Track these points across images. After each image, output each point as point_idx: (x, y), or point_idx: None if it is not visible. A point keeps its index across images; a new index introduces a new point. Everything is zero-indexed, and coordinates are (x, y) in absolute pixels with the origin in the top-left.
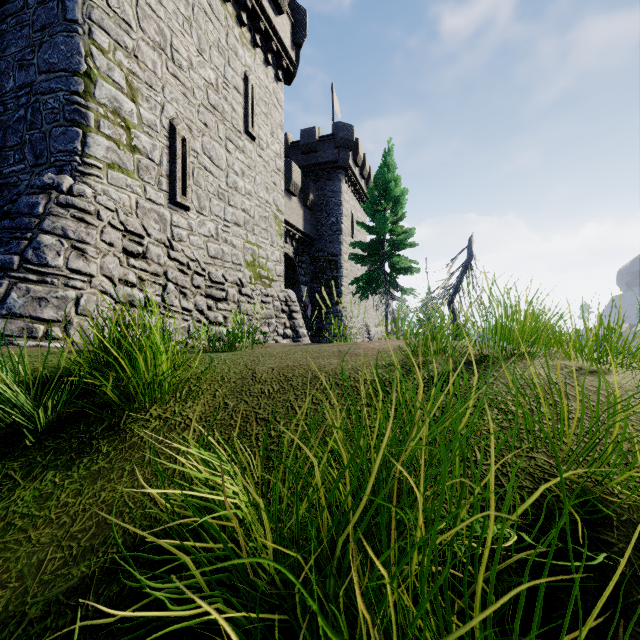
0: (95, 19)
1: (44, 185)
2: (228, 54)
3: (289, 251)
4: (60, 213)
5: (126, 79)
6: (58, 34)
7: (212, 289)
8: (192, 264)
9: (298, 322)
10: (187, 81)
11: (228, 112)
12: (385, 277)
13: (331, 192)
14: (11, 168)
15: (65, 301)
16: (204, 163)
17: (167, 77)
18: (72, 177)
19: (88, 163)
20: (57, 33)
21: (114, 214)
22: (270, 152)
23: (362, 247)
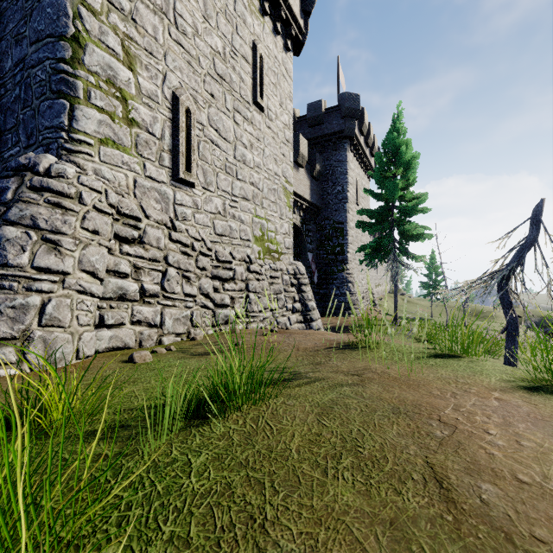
0: None
1: (18, 166)
2: (236, 21)
3: (296, 221)
4: (31, 198)
5: (122, 45)
6: None
7: (219, 269)
8: (197, 244)
9: (307, 295)
10: (192, 49)
11: (236, 82)
12: (394, 244)
13: (337, 162)
14: (9, 152)
15: (24, 310)
16: (210, 136)
17: (169, 44)
18: (58, 156)
19: (76, 139)
20: None
21: (102, 196)
22: (279, 123)
23: (370, 214)
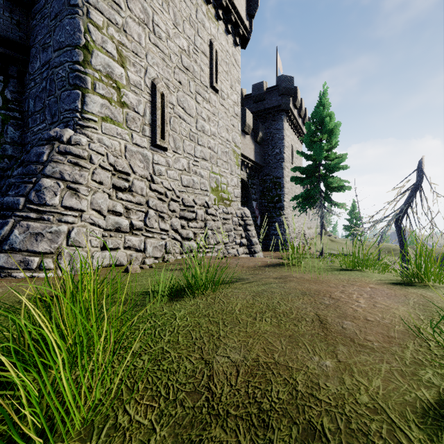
0: (92, 2)
1: (49, 137)
2: (197, 26)
3: (243, 176)
4: (59, 159)
5: (117, 49)
6: (65, 18)
7: (185, 211)
8: (169, 193)
9: (251, 233)
10: (165, 49)
11: (197, 72)
12: (320, 194)
13: (275, 130)
14: (38, 127)
15: (58, 235)
16: (178, 113)
17: (149, 46)
18: (74, 130)
19: (86, 118)
20: (64, 17)
21: (104, 157)
22: (230, 101)
23: (301, 171)
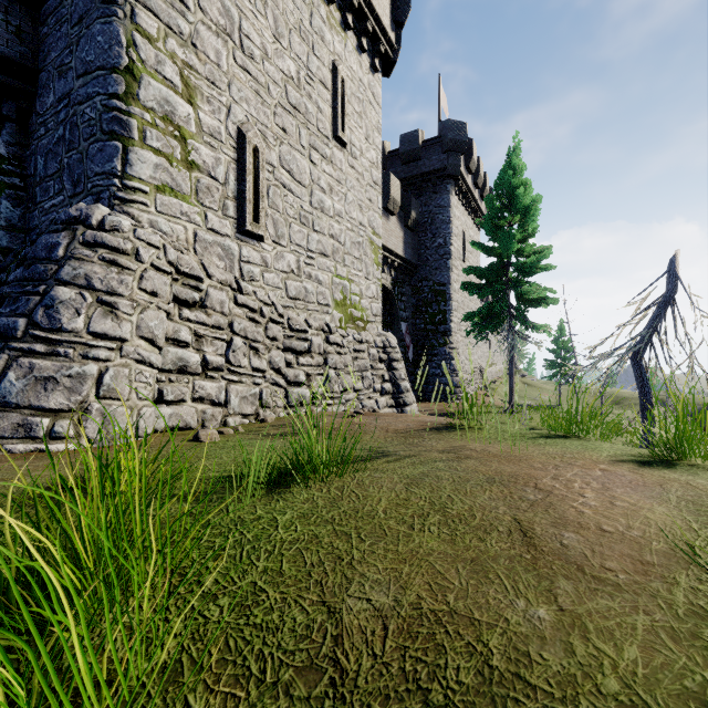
0: None
1: (69, 219)
2: (312, 39)
3: (386, 282)
4: (85, 255)
5: (181, 75)
6: (95, 22)
7: (292, 339)
8: (266, 309)
9: (399, 373)
10: (260, 75)
11: (312, 113)
12: (509, 311)
13: (437, 207)
14: (51, 202)
15: (81, 380)
16: (282, 179)
17: (234, 71)
18: (110, 206)
19: (130, 187)
20: (94, 21)
21: (160, 252)
22: (364, 161)
23: (479, 274)
